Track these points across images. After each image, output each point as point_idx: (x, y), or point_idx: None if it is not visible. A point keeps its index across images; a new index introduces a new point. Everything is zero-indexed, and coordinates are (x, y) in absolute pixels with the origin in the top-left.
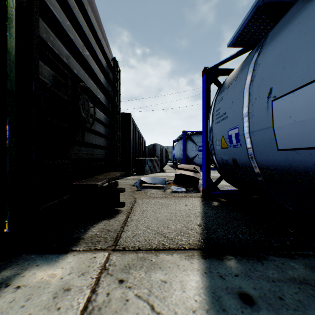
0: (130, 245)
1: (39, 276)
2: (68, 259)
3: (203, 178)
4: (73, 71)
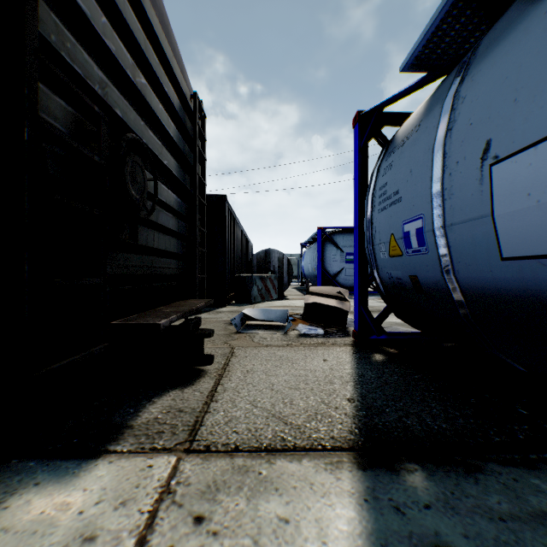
0: (220, 440)
1: (37, 509)
2: (99, 470)
3: (355, 311)
4: (114, 111)
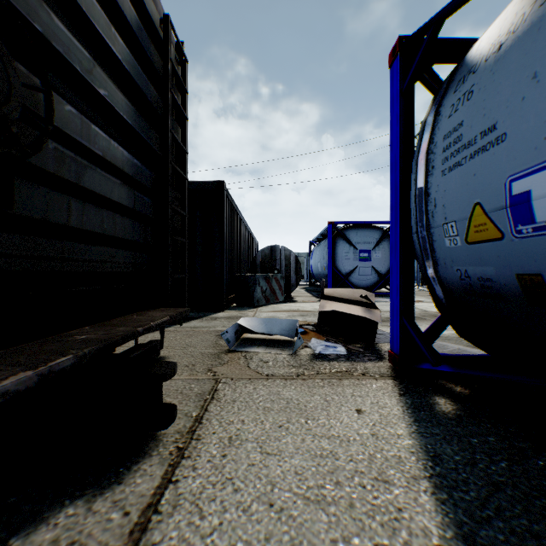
0: None
1: None
2: None
3: (394, 326)
4: None
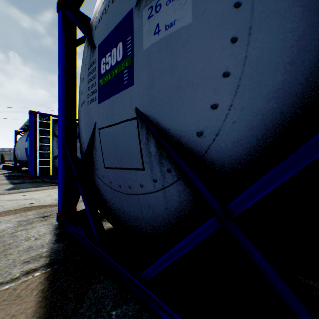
0: None
1: None
2: None
3: (15, 166)
4: None
